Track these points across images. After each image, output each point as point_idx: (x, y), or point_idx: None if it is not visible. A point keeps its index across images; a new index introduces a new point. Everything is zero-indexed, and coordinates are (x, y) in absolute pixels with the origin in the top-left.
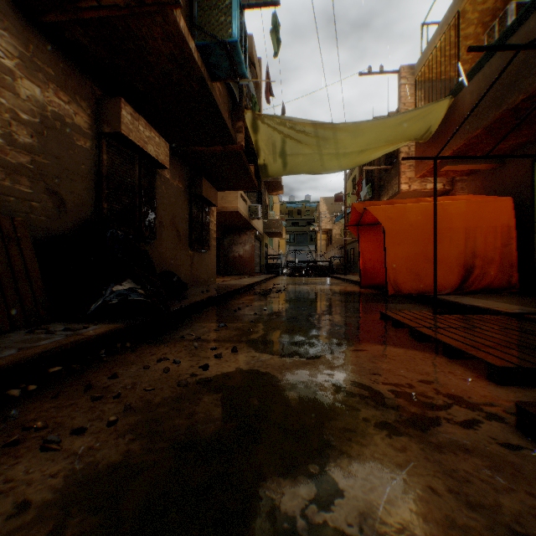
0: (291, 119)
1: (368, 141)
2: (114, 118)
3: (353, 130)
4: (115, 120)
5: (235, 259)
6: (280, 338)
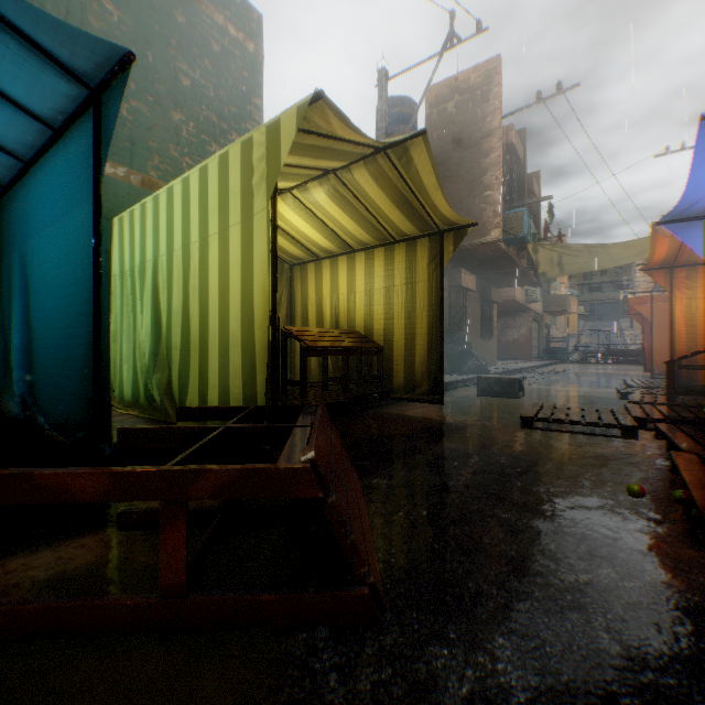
0: (565, 245)
1: (639, 249)
2: (457, 278)
3: (620, 246)
4: (458, 279)
5: (509, 343)
6: (550, 385)
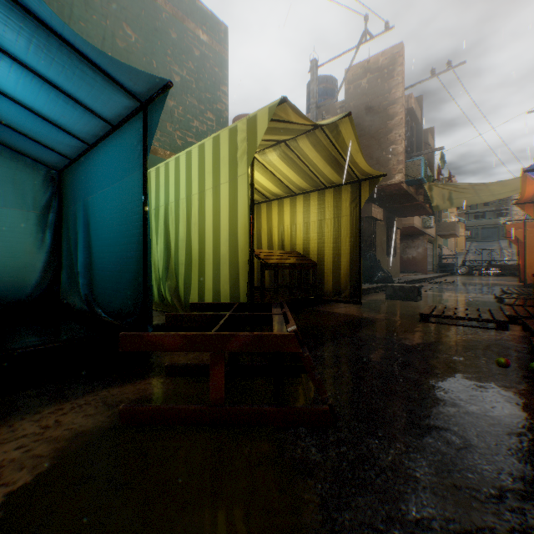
0: (454, 184)
1: (514, 186)
2: (369, 211)
3: (499, 184)
4: (369, 211)
5: (408, 260)
6: (442, 291)
